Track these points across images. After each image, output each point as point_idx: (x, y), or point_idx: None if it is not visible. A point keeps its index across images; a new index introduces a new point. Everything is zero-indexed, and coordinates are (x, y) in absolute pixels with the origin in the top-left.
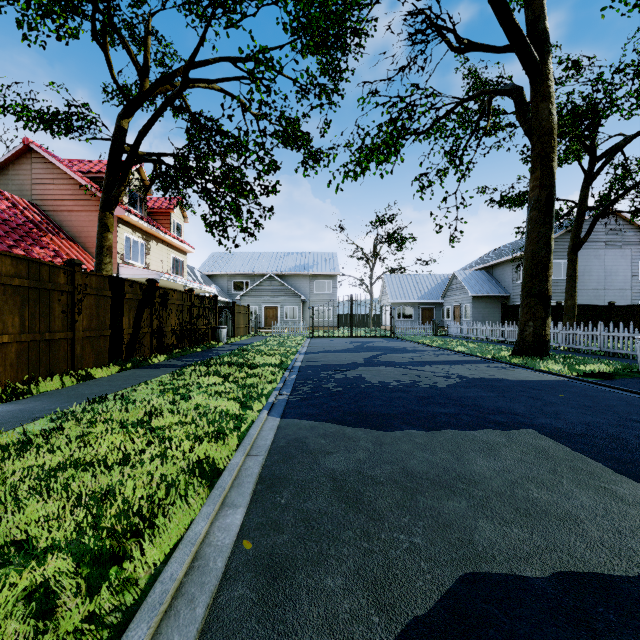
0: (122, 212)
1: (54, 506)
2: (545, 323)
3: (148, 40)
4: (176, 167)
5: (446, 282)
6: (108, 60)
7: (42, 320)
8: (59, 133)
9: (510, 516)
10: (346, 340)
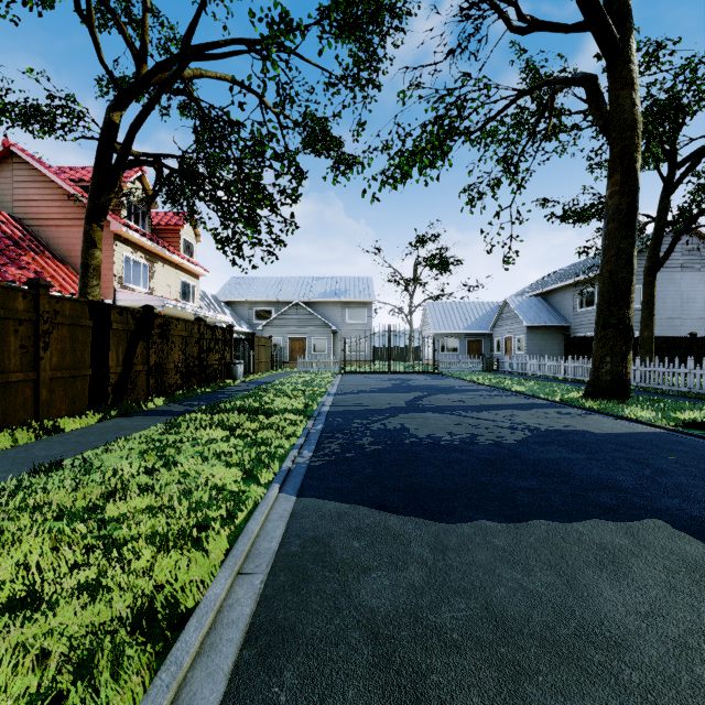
0: (119, 227)
1: None
2: (626, 359)
3: (146, 18)
4: (179, 170)
5: (496, 310)
6: (95, 39)
7: None
8: (40, 131)
9: None
10: (383, 377)
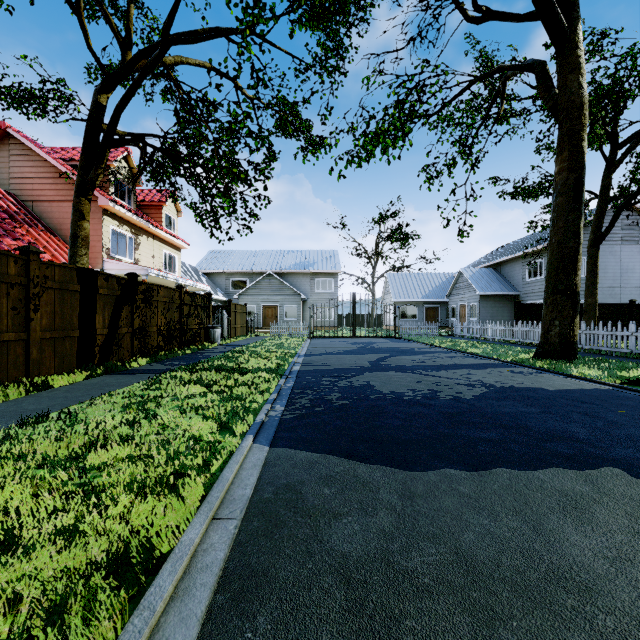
0: (107, 202)
1: None
2: (573, 322)
3: (130, 9)
4: (161, 148)
5: (451, 280)
6: (83, 27)
7: None
8: (33, 113)
9: None
10: (348, 341)
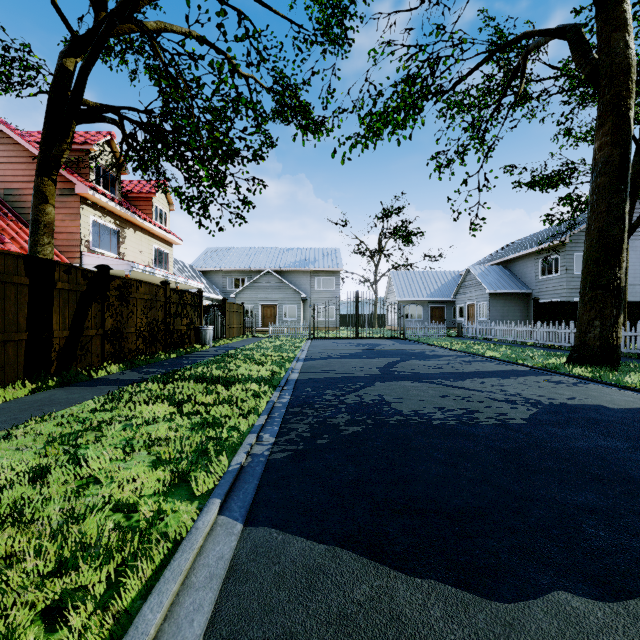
0: (85, 190)
1: None
2: (617, 323)
3: None
4: (138, 122)
5: (457, 279)
6: None
7: None
8: None
9: None
10: (351, 342)
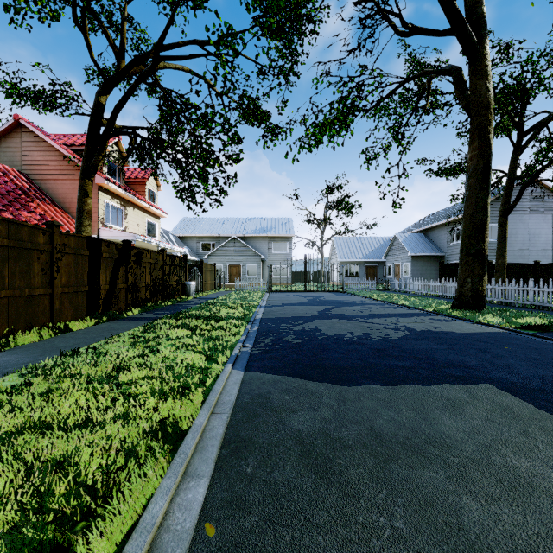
0: (102, 180)
1: (3, 479)
2: (482, 280)
3: (124, 25)
4: (149, 139)
5: (388, 243)
6: (87, 42)
7: (22, 277)
8: (44, 109)
9: (495, 491)
10: (301, 294)
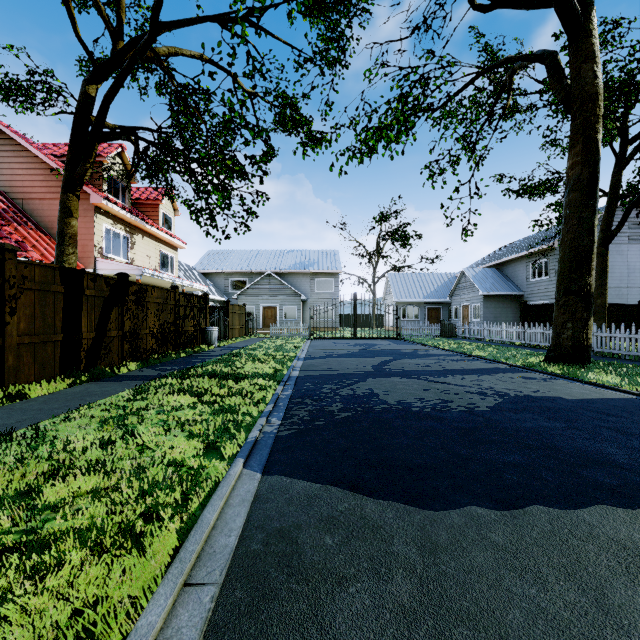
0: (99, 200)
1: None
2: (587, 325)
3: None
4: (153, 142)
5: (453, 281)
6: (70, 13)
7: None
8: (20, 105)
9: None
10: (349, 342)
